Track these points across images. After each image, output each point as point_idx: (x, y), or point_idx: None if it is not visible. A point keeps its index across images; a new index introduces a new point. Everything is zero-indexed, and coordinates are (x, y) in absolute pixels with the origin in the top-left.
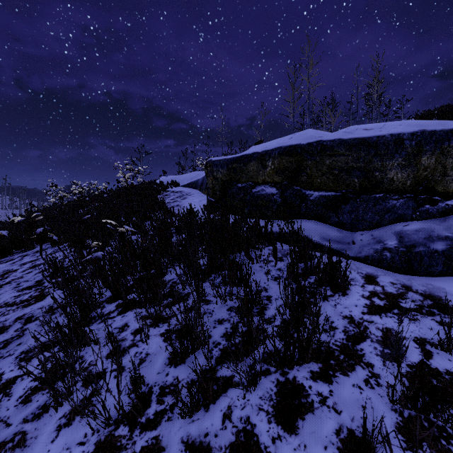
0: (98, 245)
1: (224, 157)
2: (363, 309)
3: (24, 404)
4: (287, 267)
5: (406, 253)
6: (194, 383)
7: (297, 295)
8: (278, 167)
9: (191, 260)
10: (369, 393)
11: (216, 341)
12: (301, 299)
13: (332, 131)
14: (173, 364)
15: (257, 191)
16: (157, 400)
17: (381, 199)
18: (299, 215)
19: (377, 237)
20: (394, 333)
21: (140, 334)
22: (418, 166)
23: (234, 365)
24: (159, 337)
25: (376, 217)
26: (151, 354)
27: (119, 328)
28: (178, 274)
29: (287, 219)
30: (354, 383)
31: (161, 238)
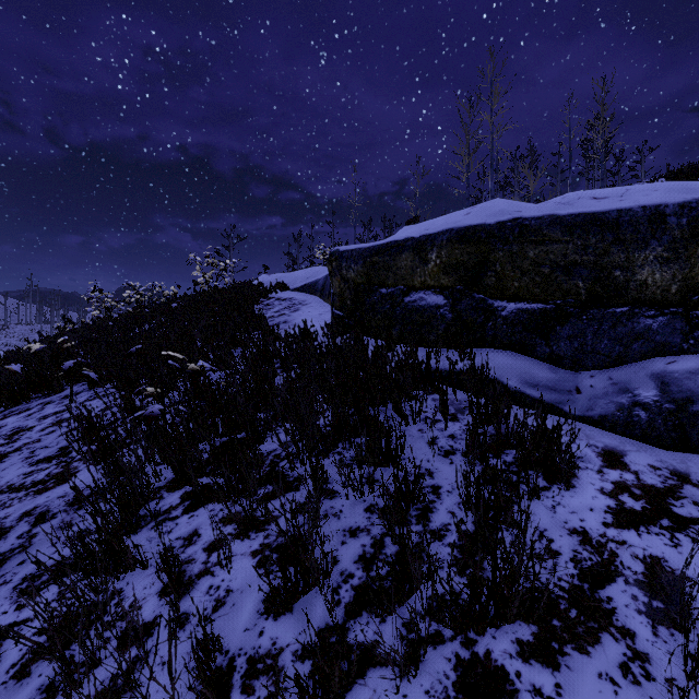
0: (154, 393)
1: (358, 245)
2: (605, 517)
3: (18, 680)
4: (465, 433)
5: (676, 414)
6: (307, 653)
7: (487, 491)
8: (447, 262)
9: (304, 420)
10: (631, 695)
11: (346, 570)
12: (494, 498)
13: (530, 200)
14: (271, 613)
15: (412, 300)
16: (242, 685)
17: (624, 316)
18: (483, 341)
19: (620, 382)
20: (667, 566)
21: (217, 553)
22: (692, 261)
23: (378, 621)
24: (250, 558)
25: (618, 347)
26: (234, 592)
27: (184, 538)
28: (282, 445)
29: (462, 347)
30: (601, 672)
31: (257, 379)
